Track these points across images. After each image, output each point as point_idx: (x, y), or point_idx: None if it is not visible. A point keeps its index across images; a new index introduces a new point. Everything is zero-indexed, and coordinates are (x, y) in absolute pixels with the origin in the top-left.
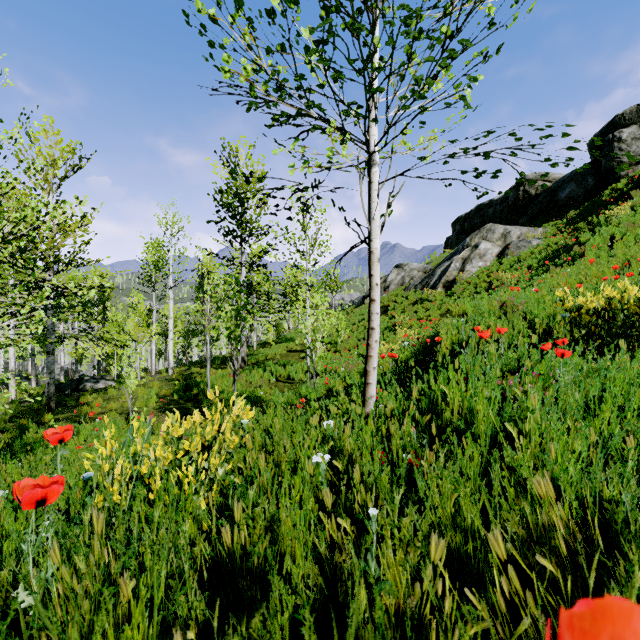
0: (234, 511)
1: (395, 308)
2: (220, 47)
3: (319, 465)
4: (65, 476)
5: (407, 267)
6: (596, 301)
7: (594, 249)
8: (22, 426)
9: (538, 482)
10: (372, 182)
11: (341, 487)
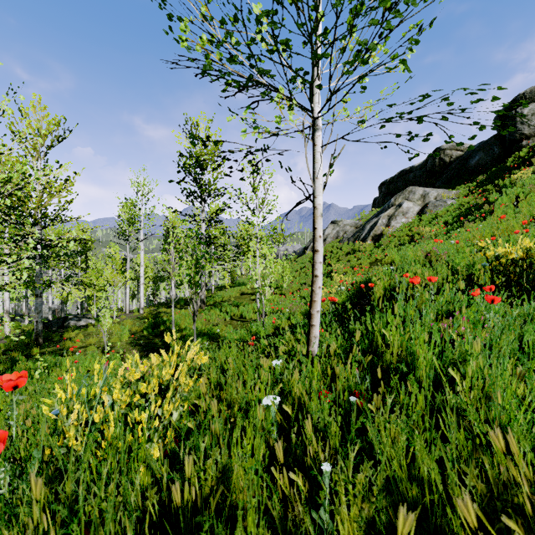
0: (185, 463)
1: (331, 257)
2: (178, 19)
3: (269, 407)
4: (41, 408)
5: (341, 223)
6: (515, 251)
7: (502, 207)
8: (13, 359)
9: (495, 436)
10: (316, 145)
11: (291, 432)
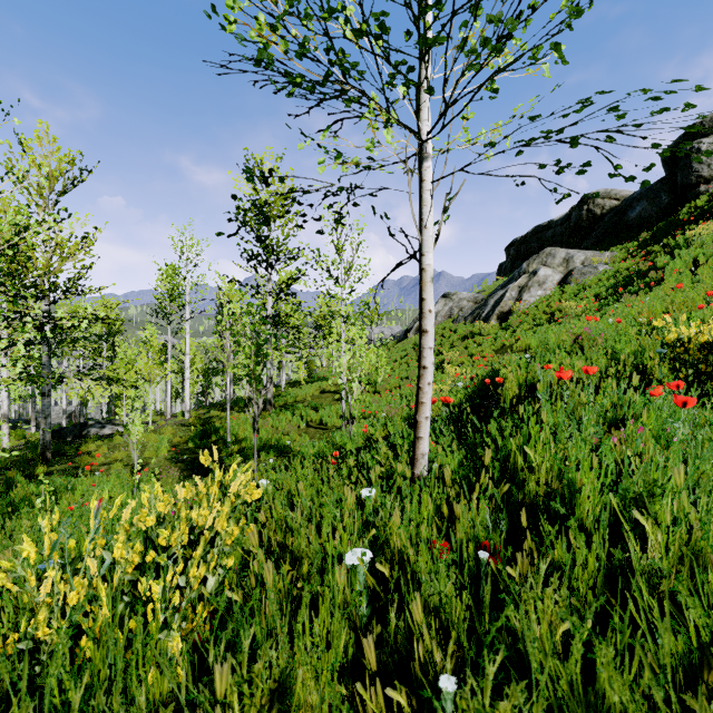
0: (214, 675)
1: (442, 343)
2: None
3: (356, 567)
4: None
5: (455, 297)
6: (707, 333)
7: (675, 274)
8: (9, 480)
9: None
10: (424, 180)
11: (390, 612)
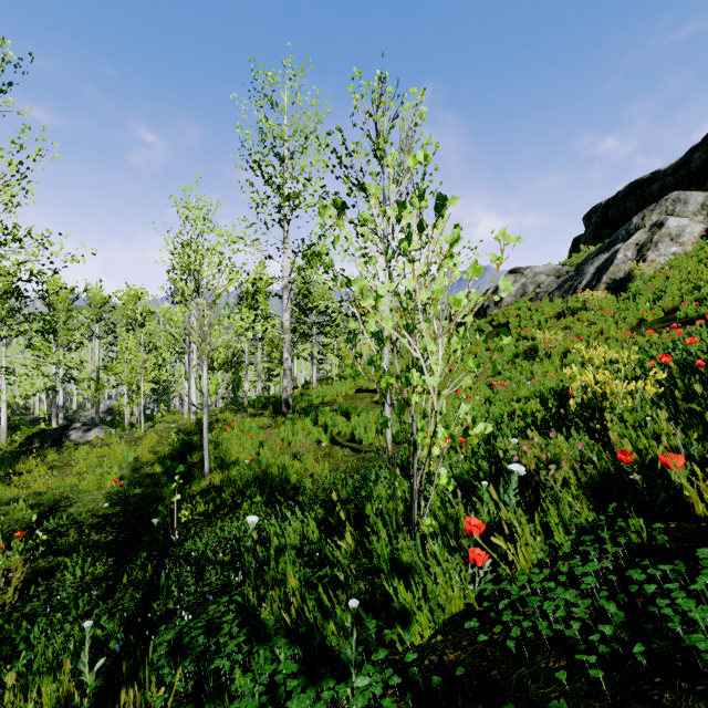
0: None
1: (521, 326)
2: None
3: None
4: None
5: (529, 271)
6: None
7: None
8: None
9: None
10: None
11: None
